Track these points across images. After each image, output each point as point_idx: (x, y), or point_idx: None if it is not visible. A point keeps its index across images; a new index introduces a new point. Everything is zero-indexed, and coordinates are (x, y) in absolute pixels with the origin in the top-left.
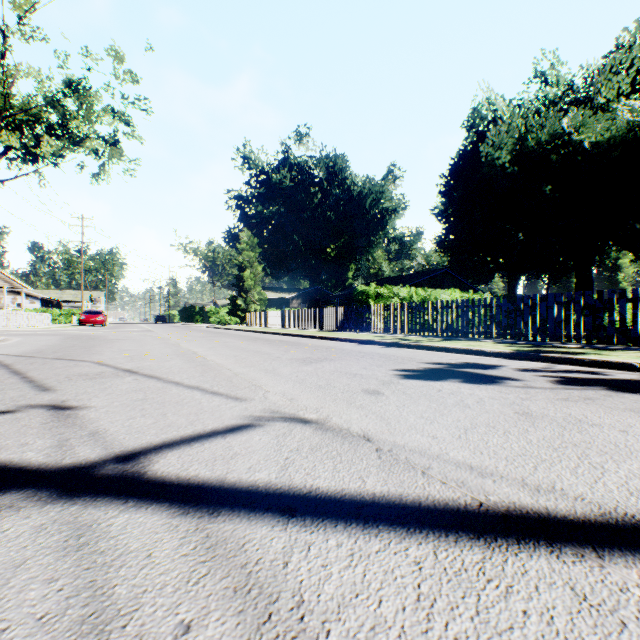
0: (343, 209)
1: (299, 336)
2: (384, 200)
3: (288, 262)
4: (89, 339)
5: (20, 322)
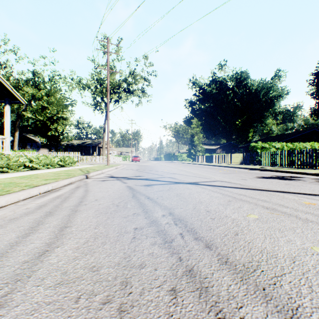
0: (245, 100)
1: (221, 166)
2: (272, 91)
3: (214, 130)
4: (145, 166)
5: (115, 160)
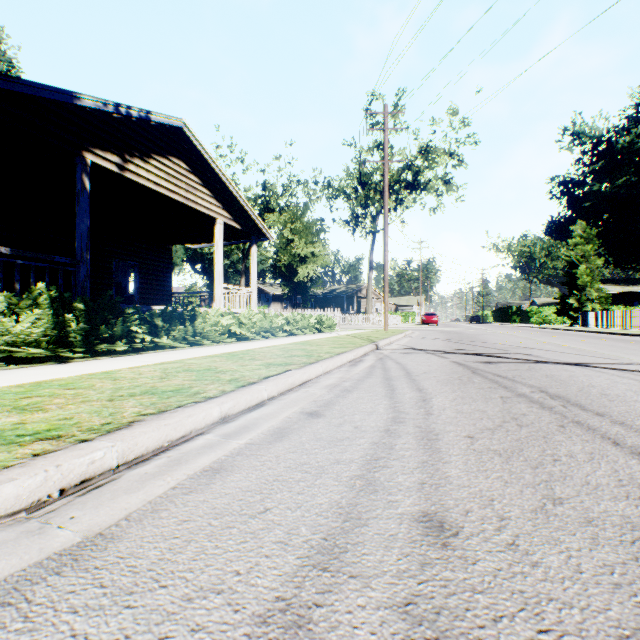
0: None
1: None
2: None
3: None
4: (456, 333)
5: (389, 322)
